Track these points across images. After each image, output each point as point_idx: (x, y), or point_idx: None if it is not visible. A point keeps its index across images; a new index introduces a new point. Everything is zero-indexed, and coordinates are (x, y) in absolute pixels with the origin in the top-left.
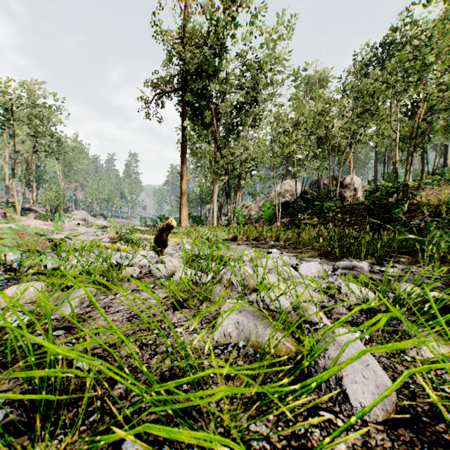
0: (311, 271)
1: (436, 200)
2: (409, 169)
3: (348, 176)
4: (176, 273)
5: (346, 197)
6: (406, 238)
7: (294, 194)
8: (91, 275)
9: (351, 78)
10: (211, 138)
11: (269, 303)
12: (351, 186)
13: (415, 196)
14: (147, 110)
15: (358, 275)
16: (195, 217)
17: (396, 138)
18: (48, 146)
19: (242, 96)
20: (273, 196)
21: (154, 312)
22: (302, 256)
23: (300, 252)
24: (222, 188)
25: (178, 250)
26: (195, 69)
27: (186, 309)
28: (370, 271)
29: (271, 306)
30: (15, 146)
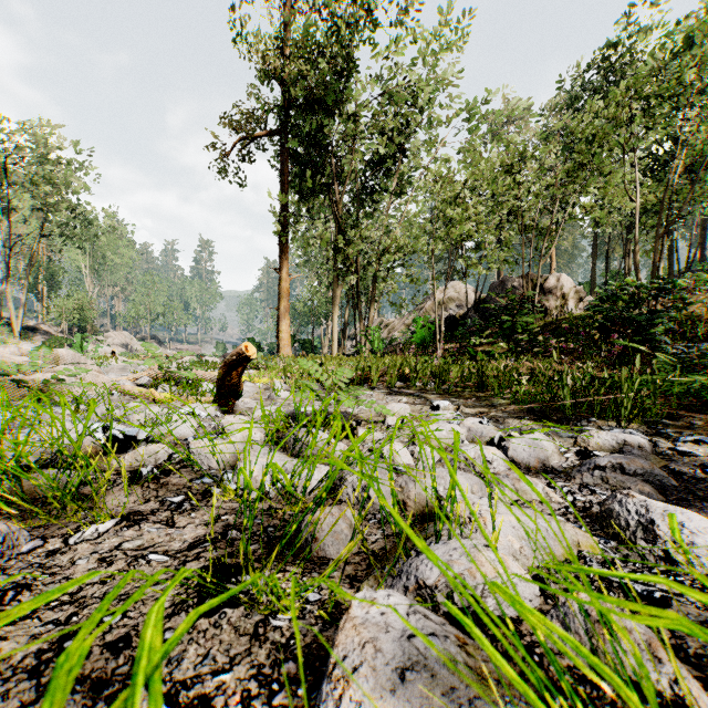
0: (538, 457)
1: (705, 313)
2: (658, 261)
3: (552, 275)
4: (241, 464)
5: (549, 308)
6: (694, 379)
7: (462, 304)
8: (45, 470)
9: (554, 119)
10: (328, 213)
11: (481, 592)
12: (558, 291)
13: (685, 304)
14: (223, 166)
15: (654, 471)
16: (304, 342)
17: (637, 209)
18: (66, 227)
19: (379, 144)
20: (429, 308)
21: (137, 619)
22: (498, 415)
23: (490, 404)
24: (347, 294)
25: (266, 401)
26: (303, 98)
27: (234, 609)
28: (655, 451)
29: (485, 600)
30: (10, 226)
